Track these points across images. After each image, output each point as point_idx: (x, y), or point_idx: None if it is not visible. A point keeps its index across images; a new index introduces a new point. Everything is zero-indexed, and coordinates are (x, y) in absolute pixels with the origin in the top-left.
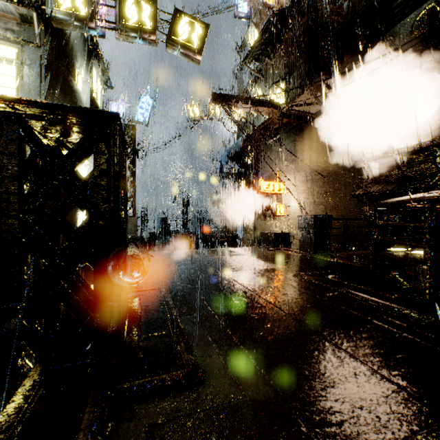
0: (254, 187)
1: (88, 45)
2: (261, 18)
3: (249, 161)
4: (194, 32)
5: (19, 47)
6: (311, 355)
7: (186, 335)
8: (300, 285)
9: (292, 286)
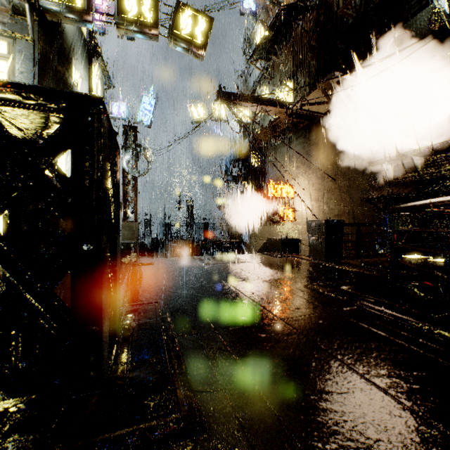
0: (261, 191)
1: (86, 42)
2: (268, 15)
3: (255, 163)
4: (197, 26)
5: (11, 41)
6: (333, 390)
7: (184, 362)
8: (313, 298)
9: (304, 298)
